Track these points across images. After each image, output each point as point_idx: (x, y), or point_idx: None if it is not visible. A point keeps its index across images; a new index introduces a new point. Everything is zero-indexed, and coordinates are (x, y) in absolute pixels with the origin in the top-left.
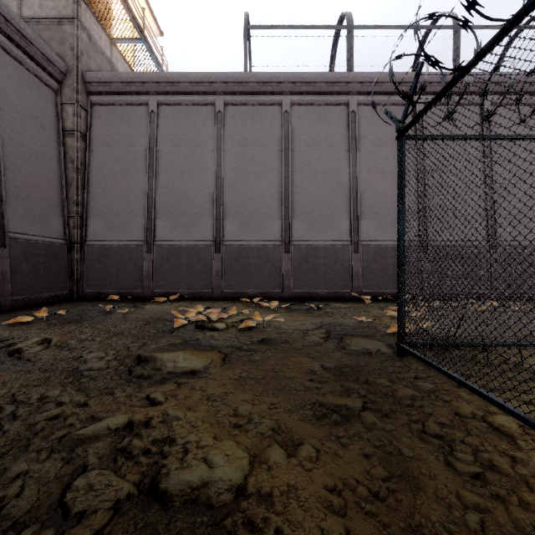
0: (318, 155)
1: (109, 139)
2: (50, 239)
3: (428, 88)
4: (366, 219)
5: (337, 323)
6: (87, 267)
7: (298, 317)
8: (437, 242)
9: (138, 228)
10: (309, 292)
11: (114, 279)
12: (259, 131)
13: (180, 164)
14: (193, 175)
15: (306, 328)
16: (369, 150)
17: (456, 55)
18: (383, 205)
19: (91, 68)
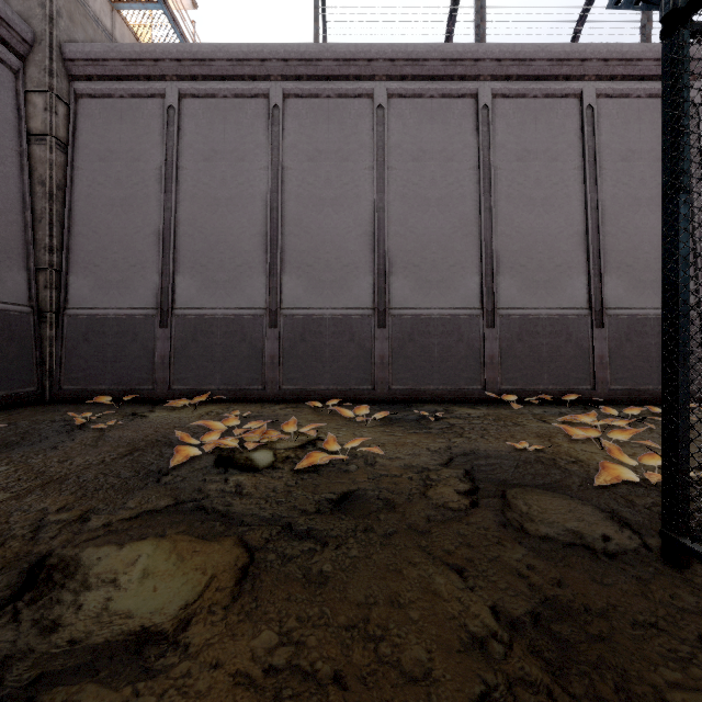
0: (429, 174)
1: (103, 149)
2: (1, 305)
3: (603, 69)
4: (506, 274)
5: (478, 453)
6: (67, 349)
7: (403, 436)
8: (618, 310)
9: (148, 289)
10: (417, 390)
11: (109, 369)
12: (338, 138)
13: (215, 188)
14: (234, 207)
15: (424, 467)
16: (511, 166)
17: (645, 19)
18: (532, 252)
19: (76, 39)
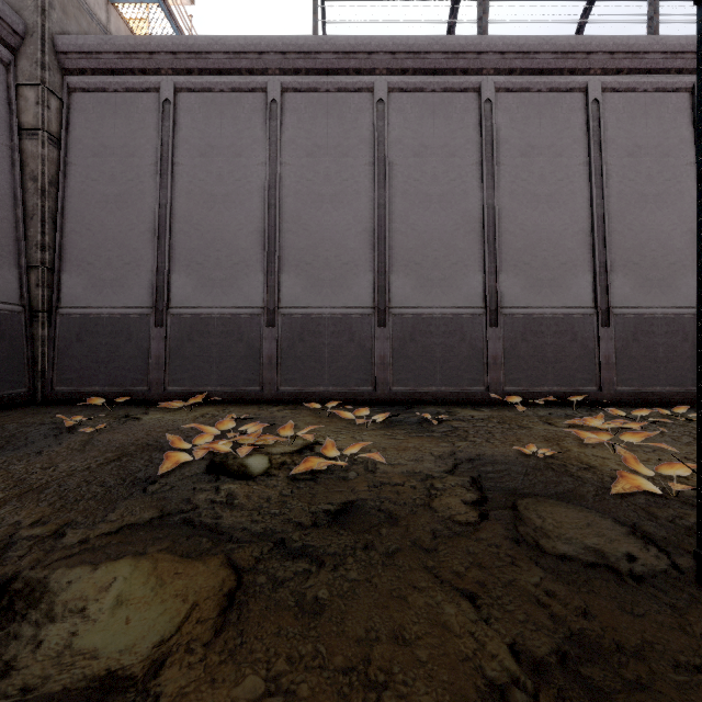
0: (431, 170)
1: (96, 145)
2: None
3: (608, 62)
4: (509, 273)
5: (484, 459)
6: (59, 349)
7: (405, 440)
8: (624, 309)
9: (142, 287)
10: (418, 391)
11: (102, 369)
12: (337, 133)
13: (211, 184)
14: (231, 203)
15: (428, 474)
16: (514, 162)
17: (652, 11)
18: (536, 250)
19: (70, 32)
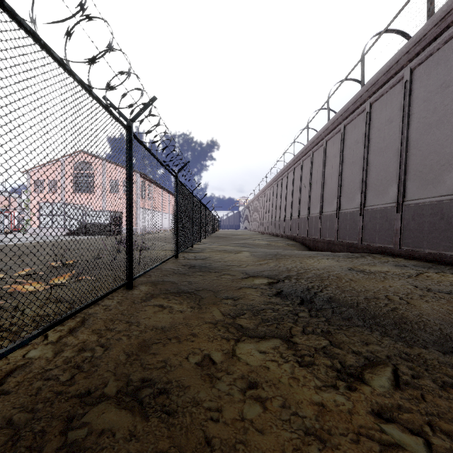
0: None
1: None
2: None
3: None
4: None
5: None
6: None
7: None
8: None
9: None
10: None
11: None
12: None
13: None
14: None
15: None
16: None
17: None
18: None
19: None
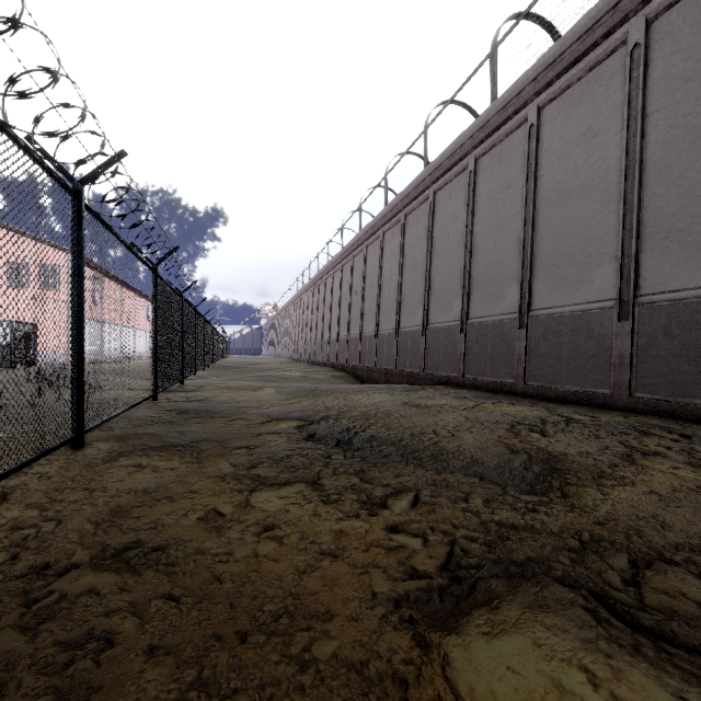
0: None
1: None
2: None
3: None
4: None
5: None
6: None
7: None
8: None
9: None
10: None
11: None
12: None
13: None
14: None
15: None
16: None
17: None
18: None
19: None
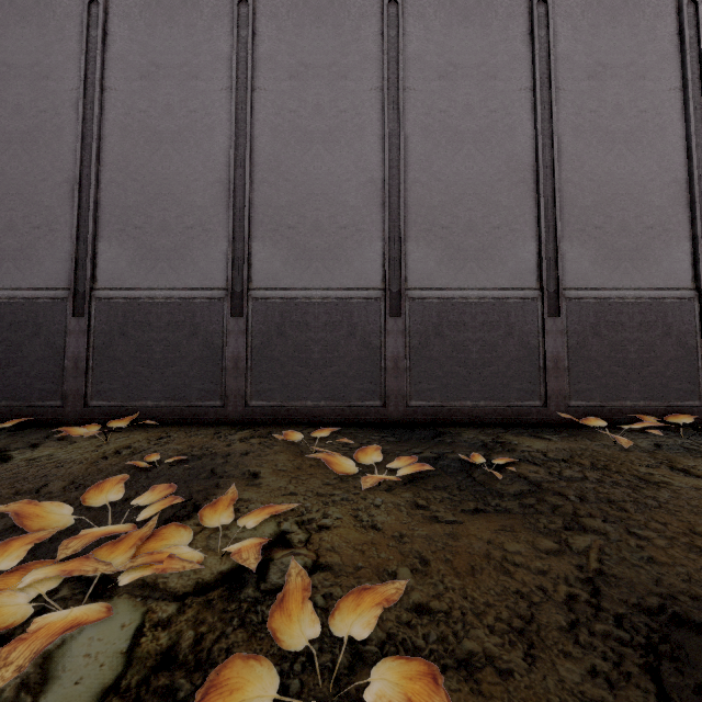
0: (463, 97)
1: None
2: None
3: None
4: (574, 240)
5: (695, 625)
6: None
7: (460, 529)
8: None
9: (57, 261)
10: (447, 408)
11: None
12: (332, 46)
13: (156, 117)
14: (184, 143)
15: None
16: (579, 86)
17: None
18: (611, 208)
19: None
